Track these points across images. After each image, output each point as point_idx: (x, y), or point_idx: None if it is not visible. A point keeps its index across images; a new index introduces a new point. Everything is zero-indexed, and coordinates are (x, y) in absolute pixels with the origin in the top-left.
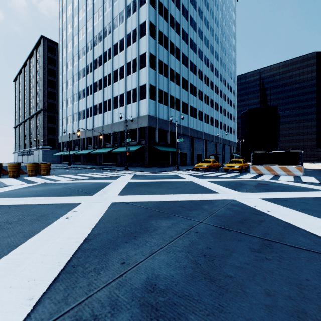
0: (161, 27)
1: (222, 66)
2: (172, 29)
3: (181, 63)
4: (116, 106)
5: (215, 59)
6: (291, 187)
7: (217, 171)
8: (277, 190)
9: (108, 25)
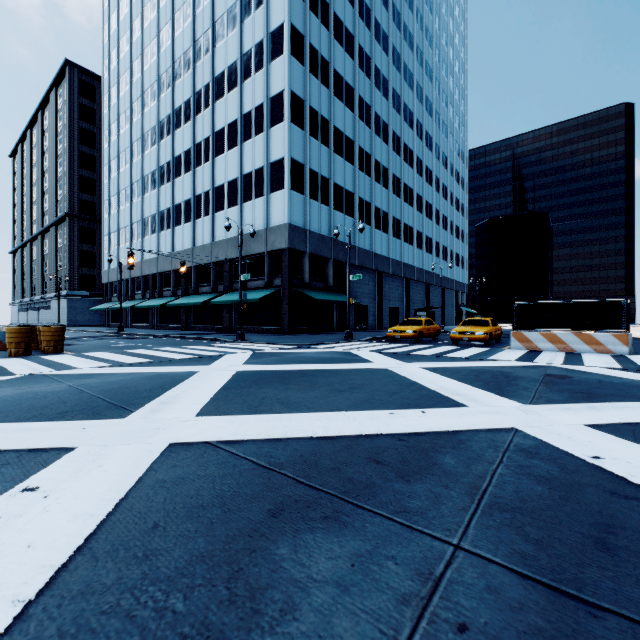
0: (315, 40)
1: (440, 128)
2: (338, 46)
3: (357, 117)
4: (220, 206)
5: (426, 114)
6: (634, 387)
7: (437, 343)
8: (608, 395)
9: (203, 36)
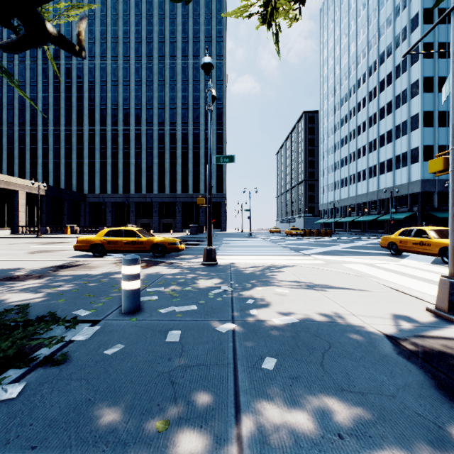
0: (442, 72)
1: None
2: None
3: None
4: (382, 172)
5: None
6: None
7: None
8: None
9: (372, 90)
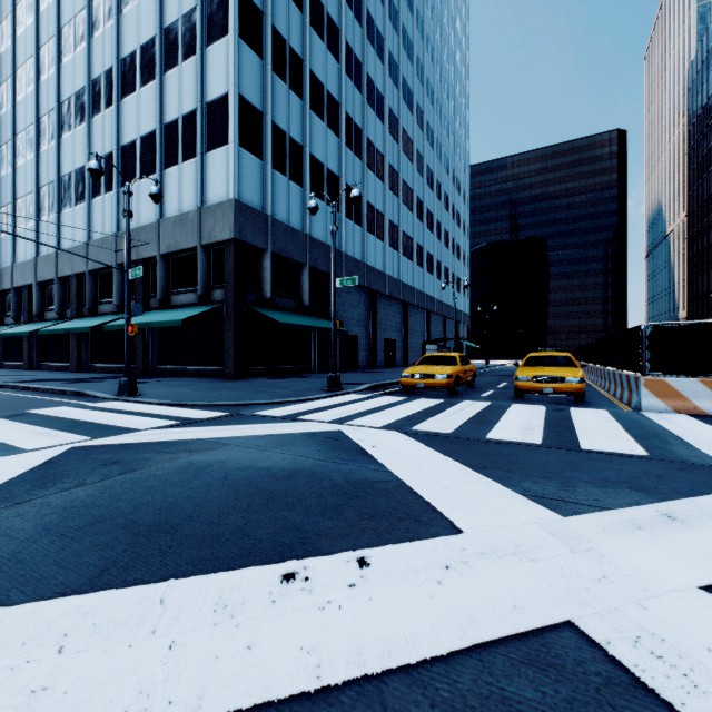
0: None
1: (441, 123)
2: None
3: (343, 70)
4: (129, 176)
5: (427, 100)
6: None
7: (486, 395)
8: None
9: None
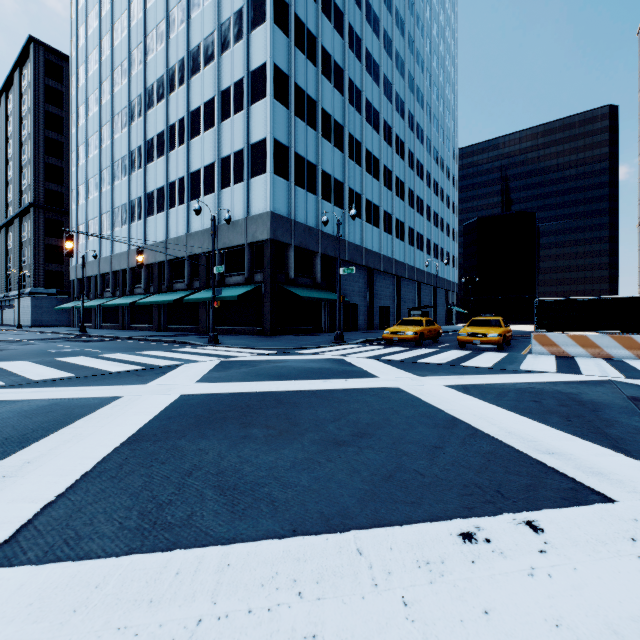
0: (301, 11)
1: (431, 121)
2: (326, 21)
3: (346, 101)
4: (196, 193)
5: (417, 105)
6: None
7: (441, 346)
8: None
9: (177, 6)
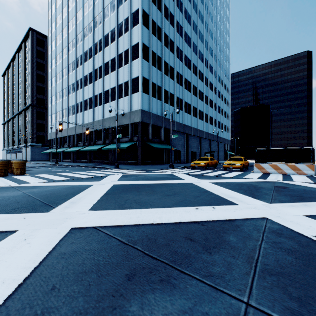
0: (154, 17)
1: (216, 62)
2: (166, 20)
3: (175, 56)
4: (107, 100)
5: (209, 55)
6: None
7: (216, 169)
8: (311, 197)
9: (98, 15)
